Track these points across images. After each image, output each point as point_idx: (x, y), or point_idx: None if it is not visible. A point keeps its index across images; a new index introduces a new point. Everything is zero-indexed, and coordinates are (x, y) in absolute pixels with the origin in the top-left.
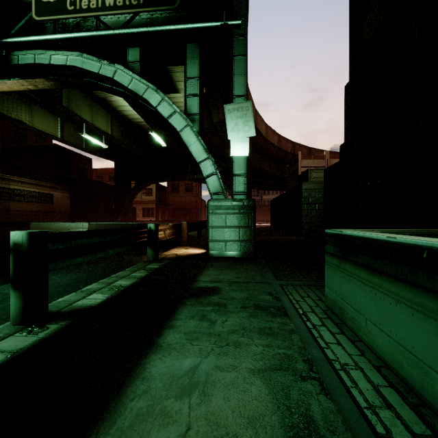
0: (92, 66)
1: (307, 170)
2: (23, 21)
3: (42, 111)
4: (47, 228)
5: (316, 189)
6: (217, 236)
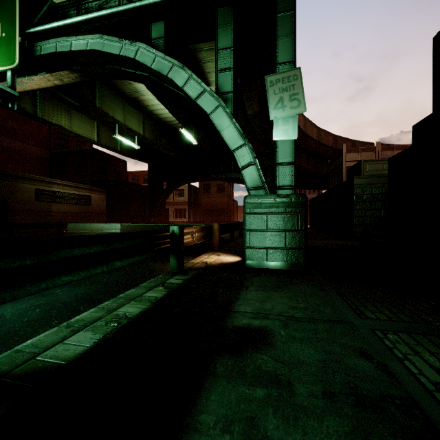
0: (113, 47)
1: (360, 162)
2: (45, 8)
3: (80, 115)
4: (83, 229)
5: (372, 185)
6: (256, 242)
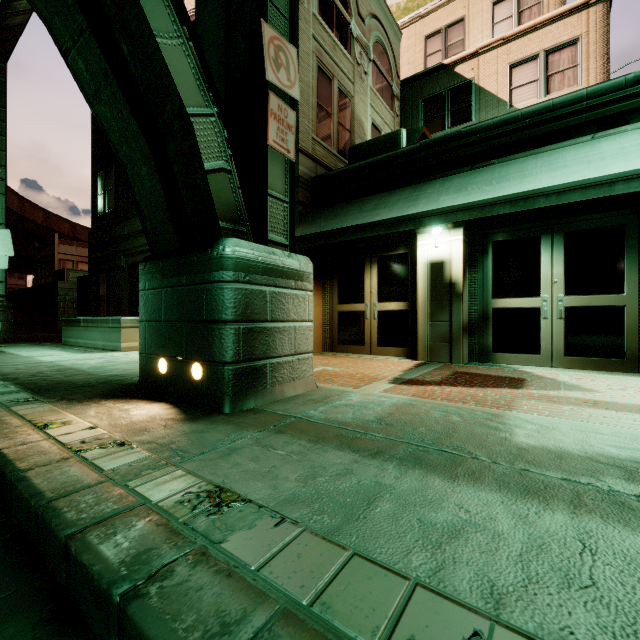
0: None
1: (65, 269)
2: None
3: None
4: None
5: (74, 289)
6: None
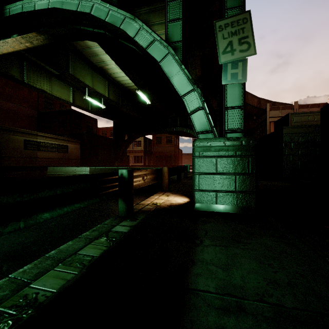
0: (71, 5)
1: (287, 115)
2: None
3: (59, 82)
4: (59, 171)
5: (299, 134)
6: (205, 185)
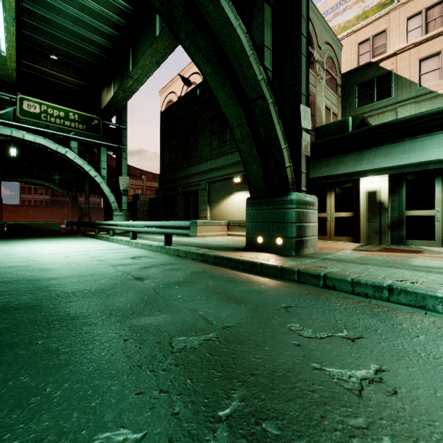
0: (52, 146)
1: (139, 194)
2: (4, 111)
3: None
4: None
5: (144, 205)
6: None
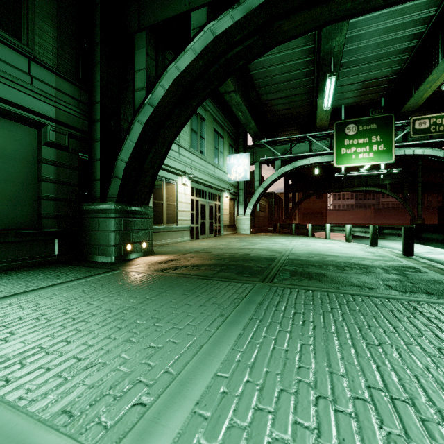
0: (438, 153)
1: None
2: (399, 136)
3: None
4: None
5: None
6: None
